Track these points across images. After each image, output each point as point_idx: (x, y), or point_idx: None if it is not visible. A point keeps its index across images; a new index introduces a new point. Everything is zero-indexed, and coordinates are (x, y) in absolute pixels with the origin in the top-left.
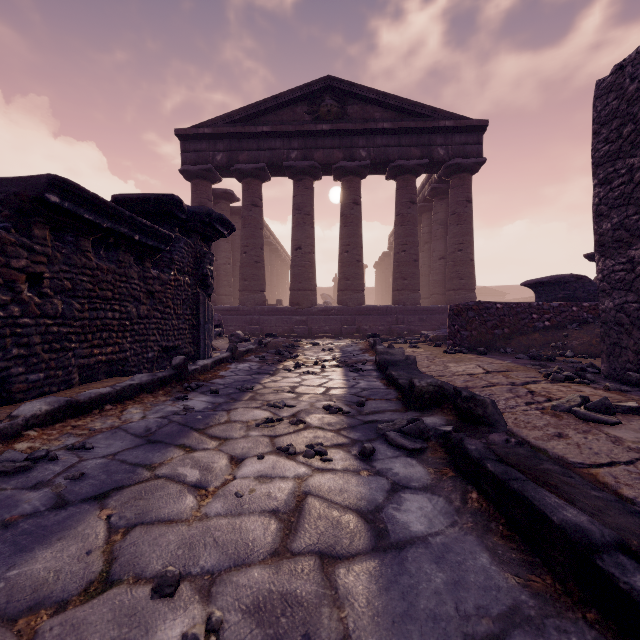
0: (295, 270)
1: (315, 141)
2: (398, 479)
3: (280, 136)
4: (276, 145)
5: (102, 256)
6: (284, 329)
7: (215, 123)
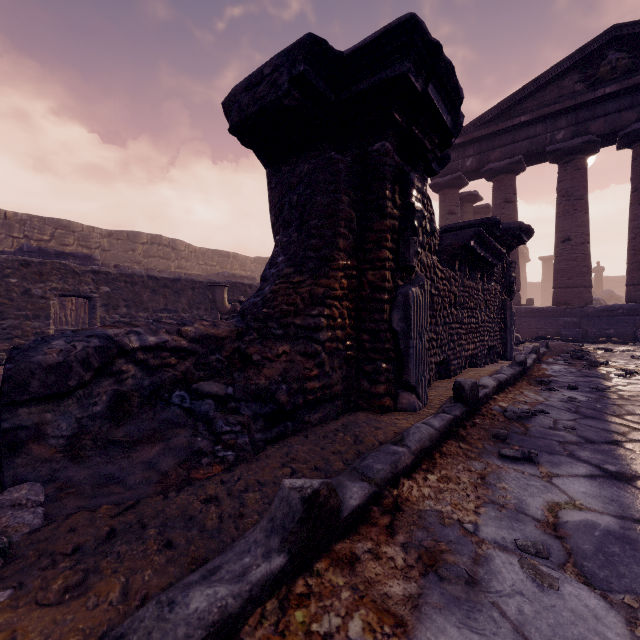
0: (561, 265)
1: (591, 111)
2: None
3: (541, 120)
4: (535, 131)
5: (469, 277)
6: (547, 331)
7: (465, 131)
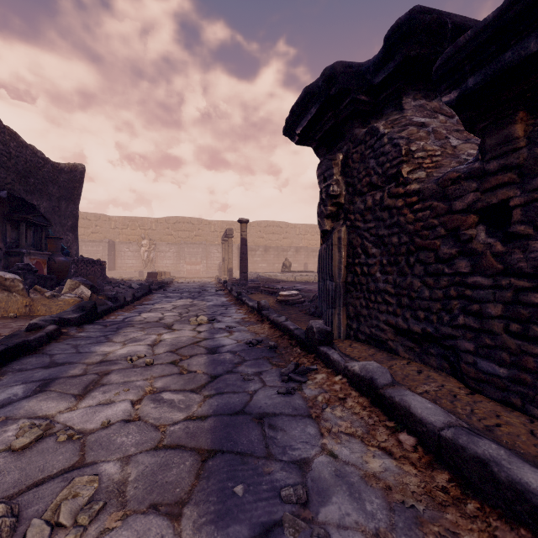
0: None
1: None
2: None
3: None
4: None
5: None
6: None
7: None
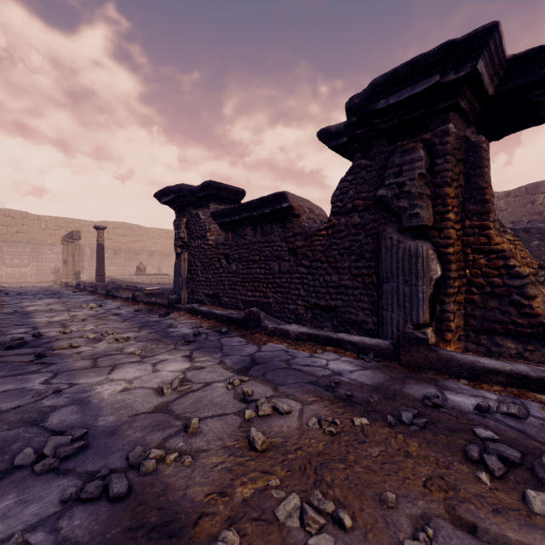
0: None
1: None
2: (23, 334)
3: None
4: None
5: (256, 234)
6: None
7: None
